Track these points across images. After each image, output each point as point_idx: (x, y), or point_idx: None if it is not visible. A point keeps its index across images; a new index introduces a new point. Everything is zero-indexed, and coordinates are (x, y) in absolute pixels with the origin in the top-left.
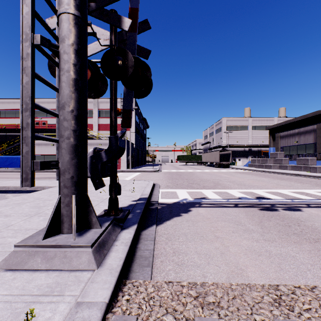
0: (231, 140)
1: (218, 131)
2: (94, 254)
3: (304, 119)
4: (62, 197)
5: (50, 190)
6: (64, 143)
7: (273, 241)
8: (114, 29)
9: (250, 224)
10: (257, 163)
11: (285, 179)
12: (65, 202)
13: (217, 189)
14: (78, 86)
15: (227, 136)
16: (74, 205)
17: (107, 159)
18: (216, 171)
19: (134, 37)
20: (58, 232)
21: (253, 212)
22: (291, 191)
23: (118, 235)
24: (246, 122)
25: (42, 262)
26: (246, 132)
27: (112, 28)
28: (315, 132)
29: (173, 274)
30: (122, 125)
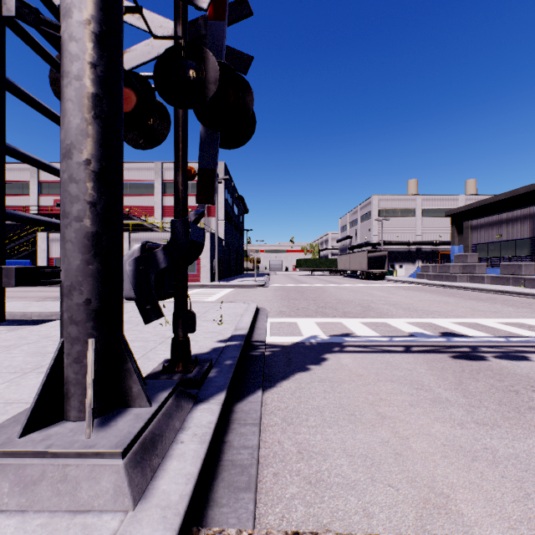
0: (388, 233)
1: (366, 218)
2: (128, 471)
3: (512, 197)
4: (66, 344)
5: None
6: (71, 230)
7: (493, 424)
8: (181, 15)
9: (440, 388)
10: (431, 272)
11: (483, 300)
12: (72, 354)
13: (369, 317)
14: (101, 109)
15: (380, 227)
16: (92, 361)
17: (167, 264)
18: (364, 286)
19: (220, 30)
20: (58, 418)
21: (442, 362)
22: (501, 322)
23: (187, 418)
24: (411, 202)
25: (13, 491)
26: (411, 220)
27: (178, 12)
28: (532, 219)
29: (300, 507)
30: (198, 199)
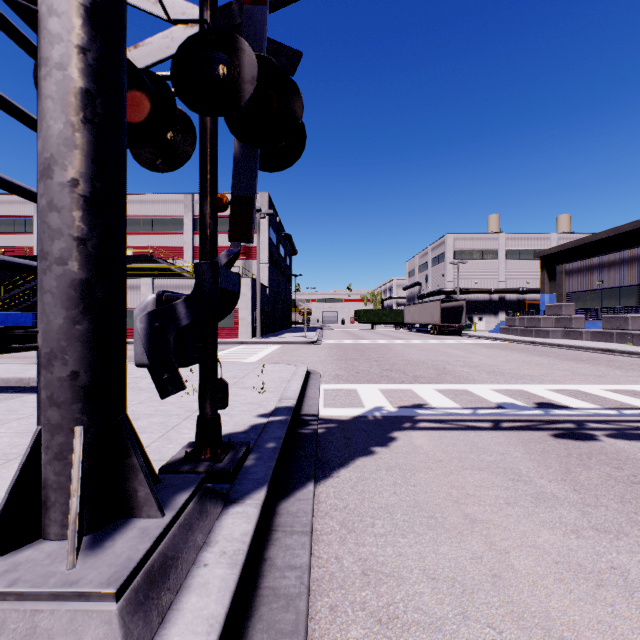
0: (465, 279)
1: (438, 260)
2: (124, 619)
3: (615, 235)
4: (44, 434)
5: None
6: (51, 276)
7: (617, 532)
8: None
9: (543, 478)
10: (517, 325)
11: (584, 361)
12: (53, 447)
13: (445, 383)
14: (93, 111)
15: (455, 271)
16: (79, 458)
17: (190, 320)
18: (436, 343)
19: (259, 17)
20: (33, 537)
21: (541, 443)
22: (609, 389)
23: (214, 527)
24: (493, 242)
25: None
26: (493, 263)
27: None
28: None
29: None
30: (231, 236)
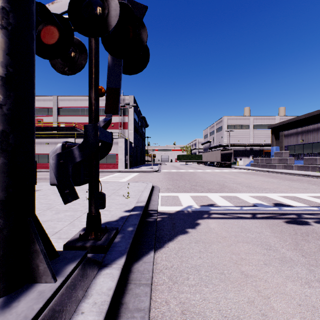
0: (233, 139)
1: (219, 130)
2: None
3: (309, 117)
4: None
5: None
6: None
7: None
8: None
9: (283, 248)
10: (260, 162)
11: (295, 181)
12: None
13: (224, 192)
14: (7, 21)
15: (228, 135)
16: None
17: (81, 158)
18: (219, 171)
19: None
20: None
21: (279, 226)
22: (311, 196)
23: (91, 284)
24: (247, 120)
25: None
26: (247, 131)
27: None
28: None
29: None
30: (106, 110)
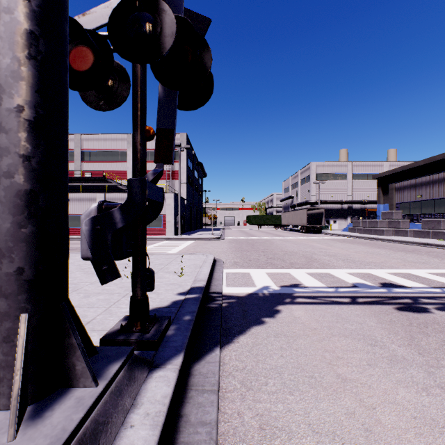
0: (324, 193)
1: (305, 181)
2: None
3: (429, 163)
4: None
5: None
6: (0, 187)
7: None
8: None
9: (394, 343)
10: (361, 226)
11: (410, 252)
12: (1, 332)
13: (313, 268)
14: (36, 49)
15: (317, 188)
16: (23, 341)
17: (124, 223)
18: (305, 239)
19: None
20: None
21: (388, 315)
22: (432, 273)
23: (141, 390)
24: (344, 168)
25: None
26: (344, 183)
27: None
28: None
29: None
30: (156, 159)
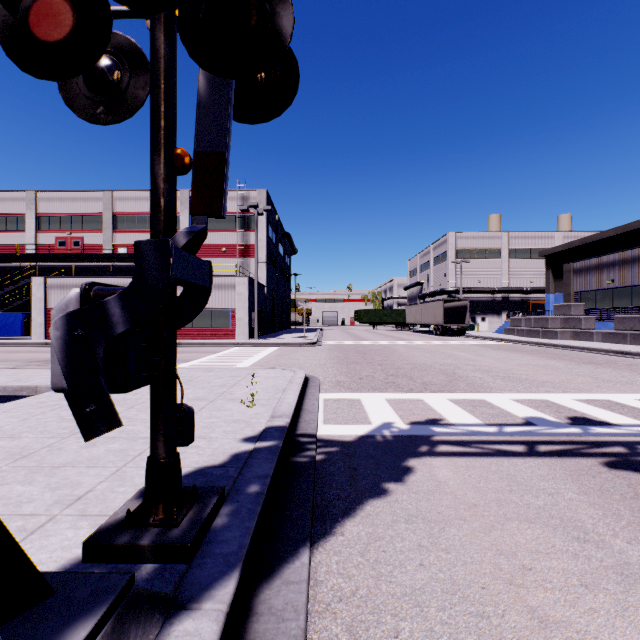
0: (467, 278)
1: (440, 259)
2: None
3: (623, 233)
4: None
5: (41, 399)
6: None
7: None
8: None
9: (618, 537)
10: (523, 326)
11: (602, 365)
12: None
13: (459, 392)
14: None
15: (458, 271)
16: None
17: (127, 325)
18: (441, 345)
19: None
20: None
21: (595, 477)
22: None
23: None
24: (496, 241)
25: None
26: (496, 262)
27: None
28: None
29: None
30: (193, 207)
